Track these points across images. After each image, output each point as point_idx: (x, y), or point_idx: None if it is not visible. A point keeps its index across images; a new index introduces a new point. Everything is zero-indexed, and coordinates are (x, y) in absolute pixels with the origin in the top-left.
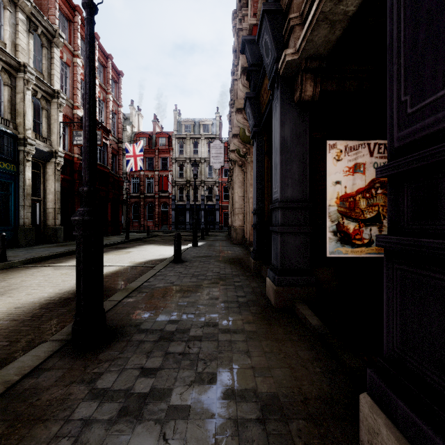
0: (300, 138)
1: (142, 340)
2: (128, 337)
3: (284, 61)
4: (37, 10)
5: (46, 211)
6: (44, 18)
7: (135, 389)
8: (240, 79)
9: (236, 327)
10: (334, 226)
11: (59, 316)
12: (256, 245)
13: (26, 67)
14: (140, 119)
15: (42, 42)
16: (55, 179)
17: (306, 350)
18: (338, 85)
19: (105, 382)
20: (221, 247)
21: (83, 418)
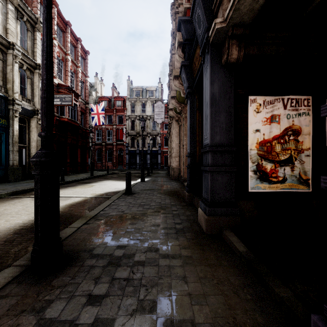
0: (227, 94)
1: (92, 265)
2: (81, 262)
3: (214, 29)
4: (23, 3)
5: (30, 155)
6: (28, 9)
7: (80, 319)
8: (177, 51)
9: (174, 252)
10: (255, 166)
11: (28, 240)
12: (190, 181)
13: (14, 45)
14: (102, 86)
15: (27, 27)
16: (37, 131)
17: (236, 276)
18: (258, 50)
19: (53, 310)
20: (162, 182)
21: None
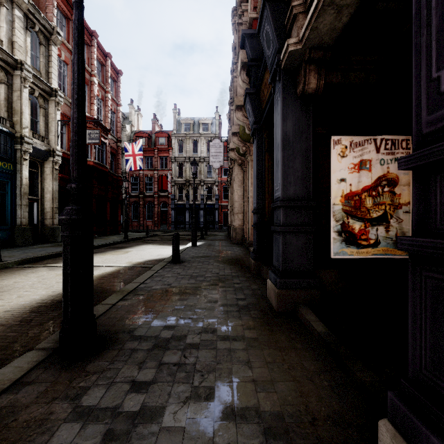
0: (303, 133)
1: (134, 348)
2: (120, 345)
3: (287, 52)
4: (35, 7)
5: (44, 211)
6: (41, 15)
7: (123, 407)
8: (240, 75)
9: (236, 333)
10: (339, 226)
11: (49, 320)
12: (257, 245)
13: (23, 64)
14: (140, 118)
15: (40, 39)
16: (53, 178)
17: (312, 360)
18: (343, 77)
19: (91, 398)
20: (220, 247)
21: (63, 443)
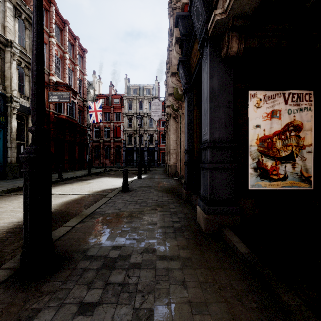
0: (226, 88)
1: (86, 268)
2: (74, 265)
3: (213, 21)
4: (21, 1)
5: None
6: (26, 7)
7: None
8: (174, 47)
9: (172, 253)
10: (255, 163)
11: (20, 240)
12: (187, 178)
13: (12, 43)
14: (100, 85)
15: (25, 25)
16: None
17: (239, 280)
18: (259, 42)
19: None
20: (159, 179)
21: None
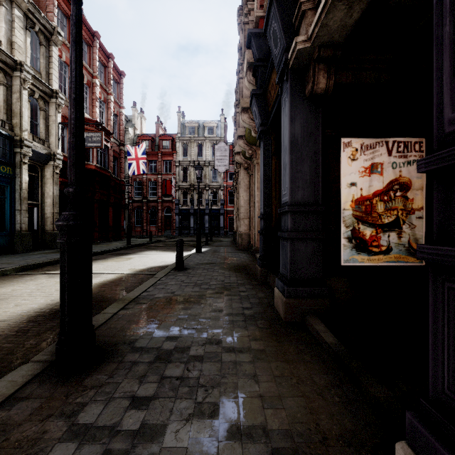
0: (312, 136)
1: (135, 361)
2: (120, 357)
3: (295, 50)
4: (35, 7)
5: (44, 216)
6: (41, 15)
7: (122, 425)
8: (246, 75)
9: (242, 344)
10: (349, 232)
11: (47, 330)
12: (263, 251)
13: (22, 65)
14: (143, 121)
15: (40, 39)
16: (54, 183)
17: (322, 374)
18: (354, 77)
19: (88, 415)
20: (226, 254)
21: None
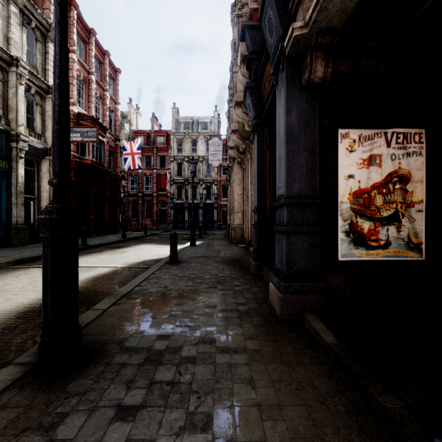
0: (309, 126)
1: (124, 363)
2: (108, 359)
3: (291, 37)
4: (31, 3)
5: (41, 210)
6: (38, 11)
7: (105, 441)
8: (240, 69)
9: (237, 344)
10: (347, 225)
11: (35, 327)
12: (257, 245)
13: (18, 61)
14: (139, 117)
15: (36, 36)
16: (50, 177)
17: (323, 378)
18: (352, 65)
19: (68, 428)
20: (219, 247)
21: None
